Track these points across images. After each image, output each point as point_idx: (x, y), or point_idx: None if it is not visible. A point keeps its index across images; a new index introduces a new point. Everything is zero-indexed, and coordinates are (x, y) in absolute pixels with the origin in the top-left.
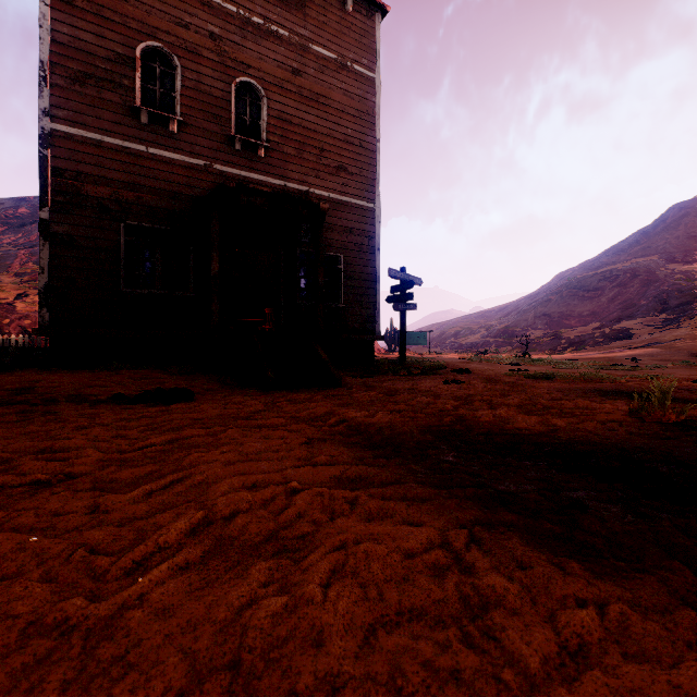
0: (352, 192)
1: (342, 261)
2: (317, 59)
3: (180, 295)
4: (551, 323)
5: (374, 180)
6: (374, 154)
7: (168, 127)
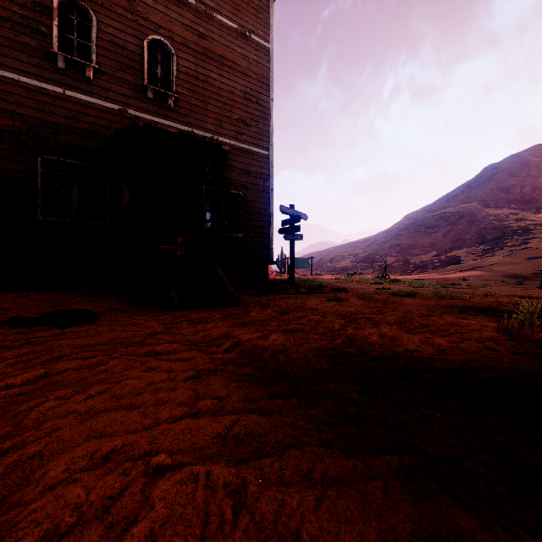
0: (250, 140)
1: (242, 198)
2: (220, 26)
3: (95, 224)
4: (402, 252)
5: (268, 132)
6: (268, 110)
7: (84, 73)
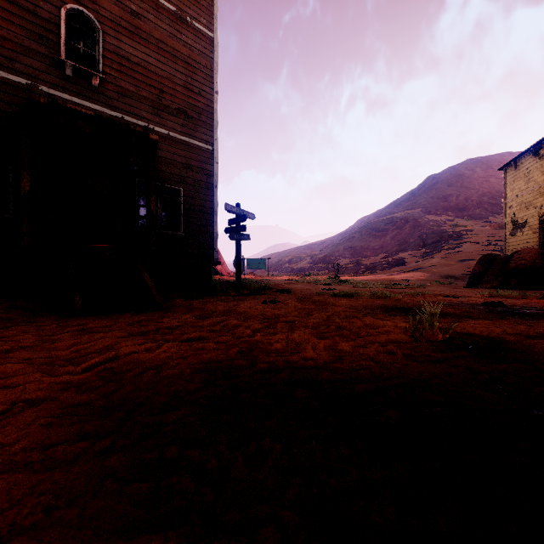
0: (191, 133)
1: (182, 194)
2: (157, 7)
3: None
4: (355, 254)
5: (212, 125)
6: (212, 103)
7: None
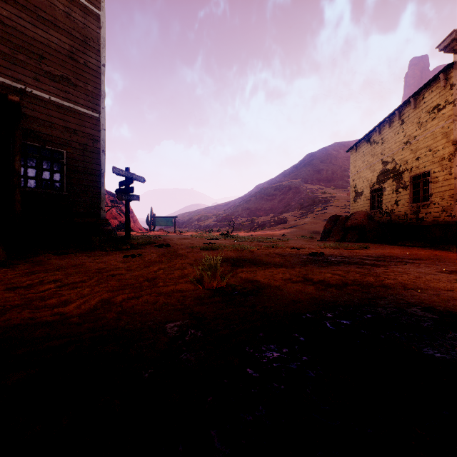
0: (76, 100)
1: (65, 156)
2: None
3: None
4: (251, 214)
5: (99, 95)
6: (99, 74)
7: None
